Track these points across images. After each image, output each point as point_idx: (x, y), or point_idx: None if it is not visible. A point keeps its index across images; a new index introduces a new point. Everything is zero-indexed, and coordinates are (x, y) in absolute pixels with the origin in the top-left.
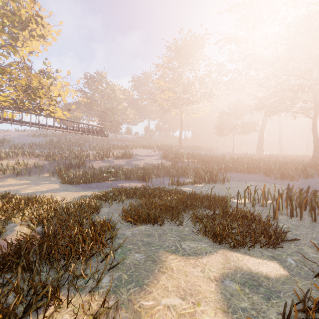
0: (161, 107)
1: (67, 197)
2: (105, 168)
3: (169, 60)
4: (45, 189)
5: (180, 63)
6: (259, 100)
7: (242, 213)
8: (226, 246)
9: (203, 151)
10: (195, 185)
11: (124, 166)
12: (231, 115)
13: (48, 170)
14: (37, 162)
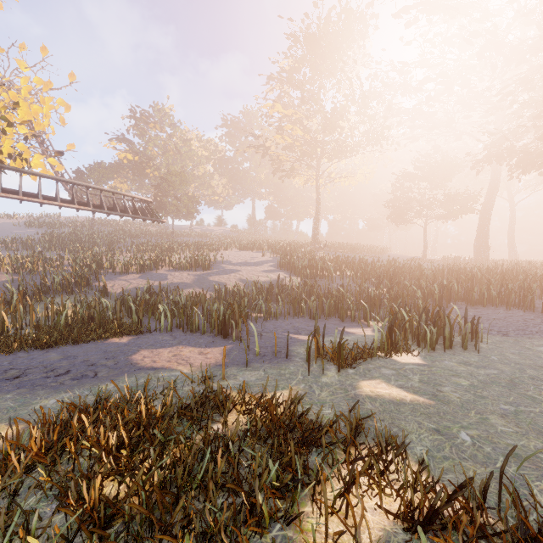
0: (277, 167)
1: None
2: (135, 293)
3: (293, 63)
4: None
5: (317, 70)
6: (504, 135)
7: None
8: None
9: (363, 254)
10: (394, 358)
11: (189, 288)
12: (421, 179)
13: None
14: None
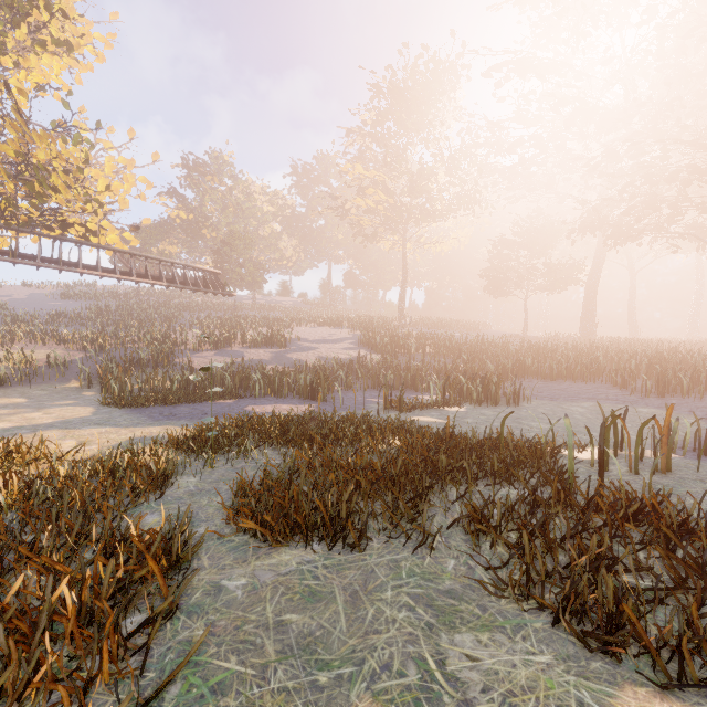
0: (358, 231)
1: (93, 443)
2: (220, 368)
3: (376, 117)
4: (49, 420)
5: (403, 125)
6: (592, 207)
7: (625, 498)
8: (636, 664)
9: (456, 331)
10: (445, 409)
11: (268, 365)
12: (520, 247)
13: (80, 373)
14: (56, 354)
